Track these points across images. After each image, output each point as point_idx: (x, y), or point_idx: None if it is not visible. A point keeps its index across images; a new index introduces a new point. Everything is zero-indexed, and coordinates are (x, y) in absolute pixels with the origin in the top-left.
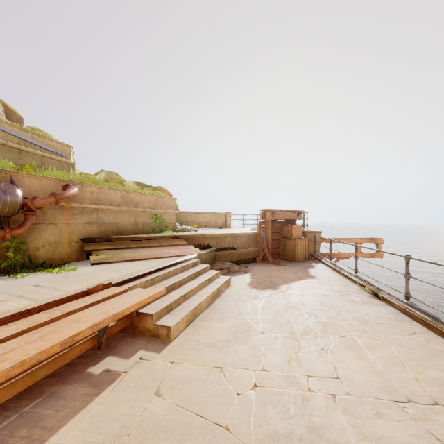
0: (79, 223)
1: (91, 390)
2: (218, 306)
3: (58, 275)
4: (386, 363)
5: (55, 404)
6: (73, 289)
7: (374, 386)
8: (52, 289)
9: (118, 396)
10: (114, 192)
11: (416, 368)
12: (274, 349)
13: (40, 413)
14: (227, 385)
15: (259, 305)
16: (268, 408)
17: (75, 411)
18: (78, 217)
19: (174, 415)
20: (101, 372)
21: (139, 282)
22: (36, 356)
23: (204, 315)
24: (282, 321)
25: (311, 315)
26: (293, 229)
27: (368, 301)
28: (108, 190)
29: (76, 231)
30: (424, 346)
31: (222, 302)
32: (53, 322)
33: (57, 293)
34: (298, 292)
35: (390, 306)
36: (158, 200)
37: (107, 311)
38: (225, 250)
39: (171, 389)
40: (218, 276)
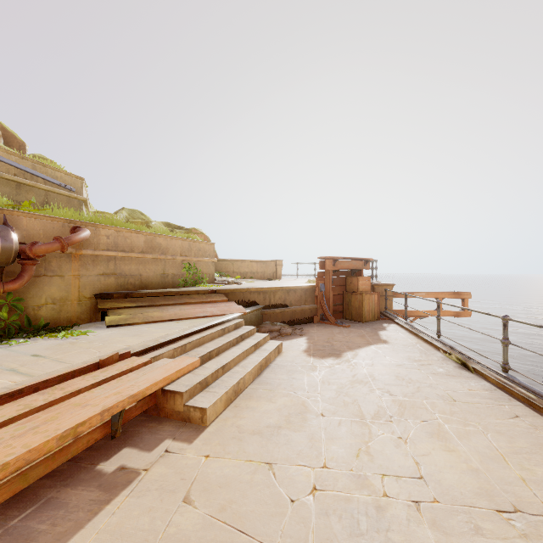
0: (92, 274)
1: (100, 495)
2: (267, 380)
3: (64, 341)
4: (483, 457)
5: (52, 516)
6: (81, 360)
7: (469, 489)
8: (54, 360)
9: (136, 504)
10: (137, 236)
11: (522, 464)
12: (338, 438)
13: (32, 529)
14: (278, 488)
15: (318, 379)
16: (331, 521)
17: (79, 526)
18: (91, 267)
19: (208, 530)
20: (115, 470)
21: (166, 350)
22: (24, 456)
23: (248, 392)
24: (348, 400)
25: (383, 391)
26: (360, 282)
27: (454, 373)
28: (129, 233)
29: (88, 284)
30: (529, 434)
31: (271, 374)
32: (52, 406)
33: (60, 366)
34: (367, 361)
35: (483, 380)
36: (192, 246)
37: (123, 390)
38: (275, 307)
39: (204, 494)
40: (266, 341)
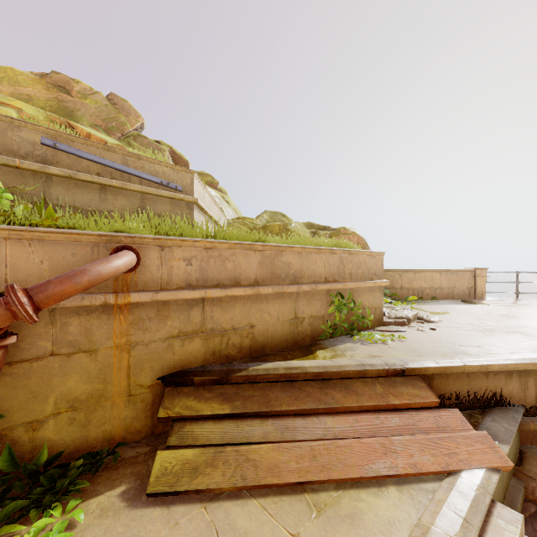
0: (156, 338)
1: None
2: None
3: None
4: None
5: None
6: None
7: None
8: None
9: None
10: (245, 253)
11: None
12: None
13: None
14: None
15: None
16: None
17: None
18: (154, 324)
19: None
20: None
21: None
22: None
23: None
24: None
25: None
26: None
27: None
28: (230, 250)
29: (148, 359)
30: None
31: None
32: None
33: None
34: None
35: None
36: (345, 261)
37: None
38: None
39: None
40: None
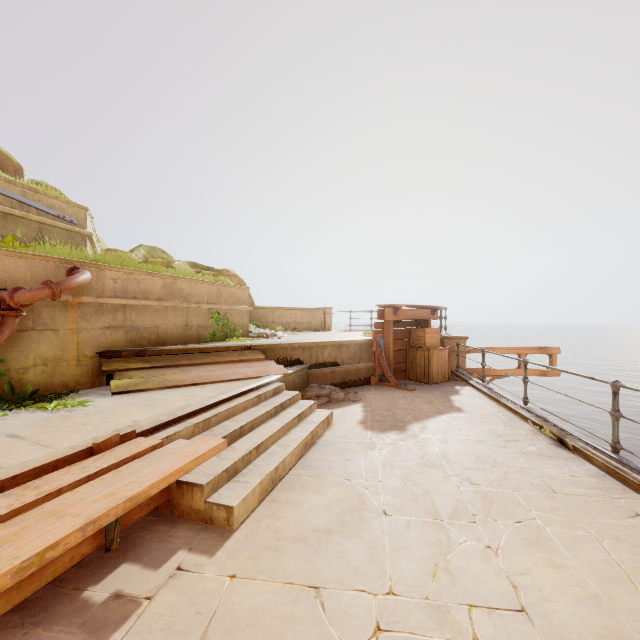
0: (94, 327)
1: (82, 639)
2: (313, 463)
3: (53, 415)
4: (602, 576)
5: None
6: (70, 443)
7: (589, 628)
8: (34, 444)
9: None
10: (152, 279)
11: None
12: (407, 547)
13: None
14: (328, 627)
15: (378, 461)
16: None
17: None
18: (93, 318)
19: None
20: (107, 599)
21: (183, 426)
22: None
23: (289, 479)
24: (417, 491)
25: (462, 479)
26: (427, 335)
27: (550, 452)
28: (142, 276)
29: (90, 340)
30: None
31: (319, 454)
32: (18, 514)
33: (41, 452)
34: (438, 436)
35: (587, 463)
36: (221, 291)
37: (118, 490)
38: (323, 366)
39: (226, 637)
40: (312, 410)
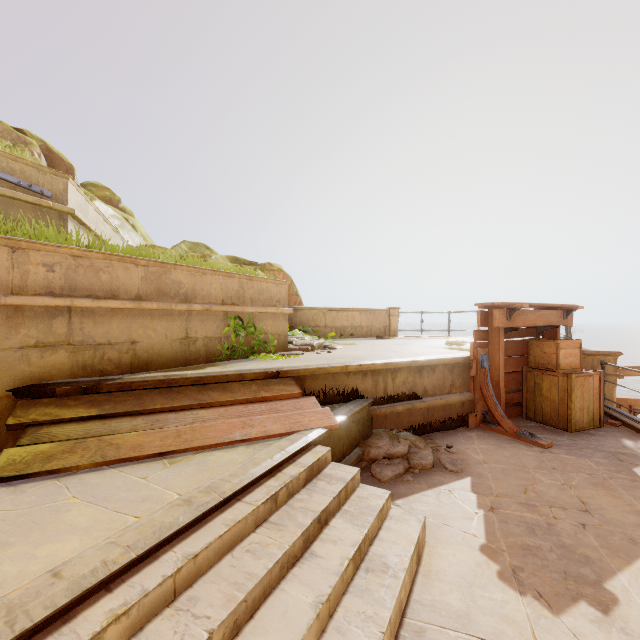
0: (5, 346)
1: None
2: None
3: None
4: None
5: None
6: None
7: None
8: None
9: None
10: (125, 266)
11: None
12: None
13: None
14: None
15: None
16: None
17: None
18: (2, 331)
19: None
20: None
21: None
22: None
23: None
24: None
25: None
26: (561, 351)
27: None
28: (105, 261)
29: None
30: None
31: None
32: None
33: None
34: None
35: None
36: (245, 286)
37: None
38: (395, 400)
39: None
40: (383, 514)
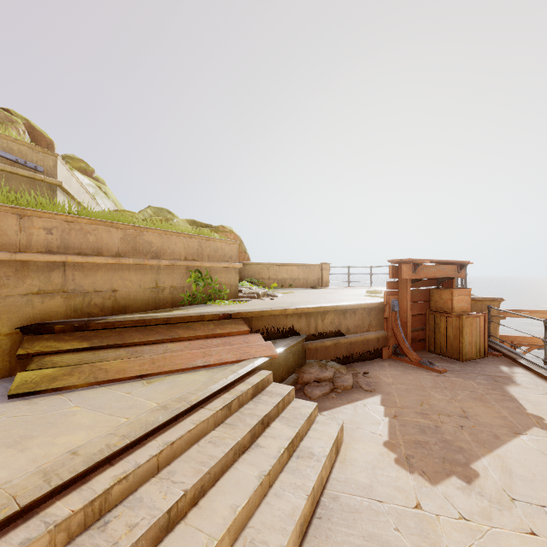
0: (14, 293)
1: None
2: None
3: None
4: None
5: None
6: None
7: None
8: None
9: None
10: (107, 229)
11: None
12: None
13: None
14: None
15: None
16: None
17: None
18: (12, 281)
19: None
20: None
21: (20, 540)
22: None
23: None
24: None
25: None
26: (455, 297)
27: None
28: (92, 225)
29: (6, 311)
30: None
31: None
32: None
33: None
34: None
35: None
36: (203, 245)
37: None
38: (323, 337)
39: None
40: (311, 420)
